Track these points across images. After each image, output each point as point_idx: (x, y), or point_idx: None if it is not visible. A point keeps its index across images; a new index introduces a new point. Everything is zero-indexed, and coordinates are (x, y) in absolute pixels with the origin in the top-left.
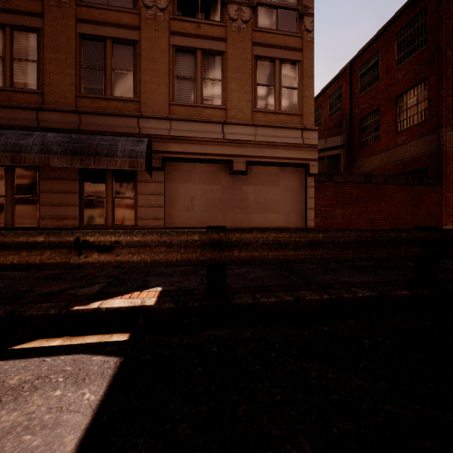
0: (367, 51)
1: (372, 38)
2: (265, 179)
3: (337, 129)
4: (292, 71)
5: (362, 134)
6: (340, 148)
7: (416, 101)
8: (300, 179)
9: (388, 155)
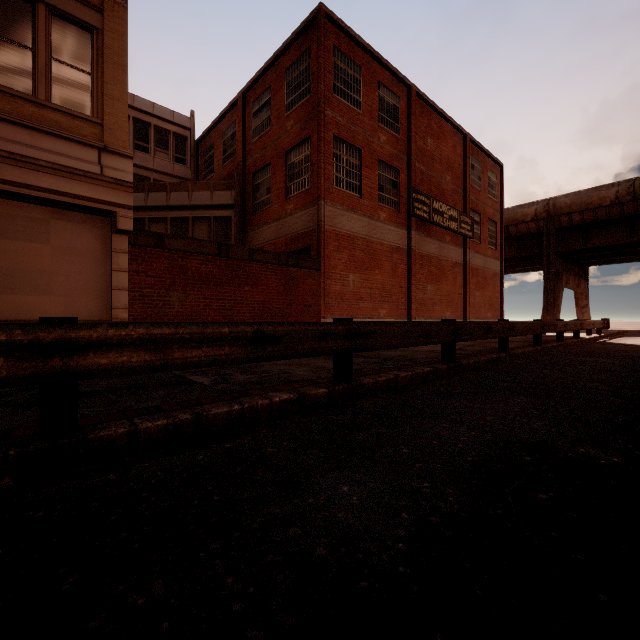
0: (260, 82)
1: (264, 67)
2: (12, 226)
3: (227, 181)
4: (79, 39)
5: (256, 194)
6: (231, 208)
7: (303, 163)
8: (101, 236)
9: (279, 226)
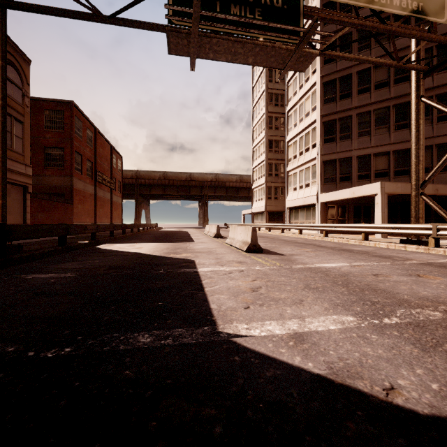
0: None
1: None
2: None
3: None
4: (20, 127)
5: None
6: None
7: (58, 156)
8: (21, 194)
9: (39, 179)
